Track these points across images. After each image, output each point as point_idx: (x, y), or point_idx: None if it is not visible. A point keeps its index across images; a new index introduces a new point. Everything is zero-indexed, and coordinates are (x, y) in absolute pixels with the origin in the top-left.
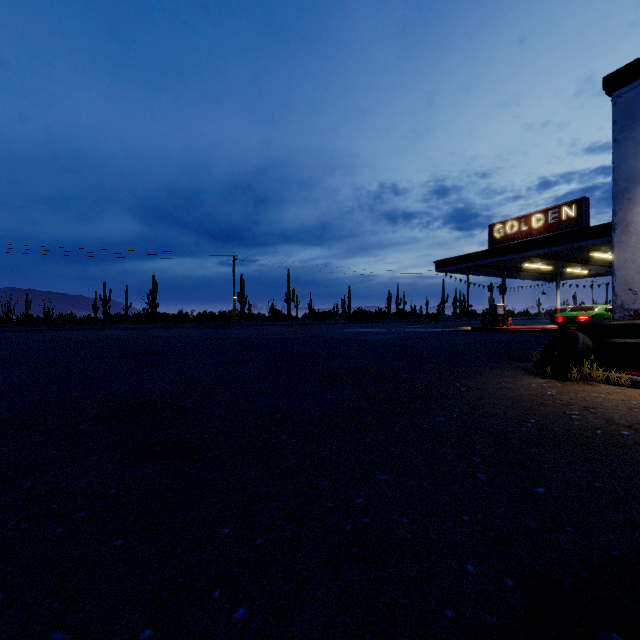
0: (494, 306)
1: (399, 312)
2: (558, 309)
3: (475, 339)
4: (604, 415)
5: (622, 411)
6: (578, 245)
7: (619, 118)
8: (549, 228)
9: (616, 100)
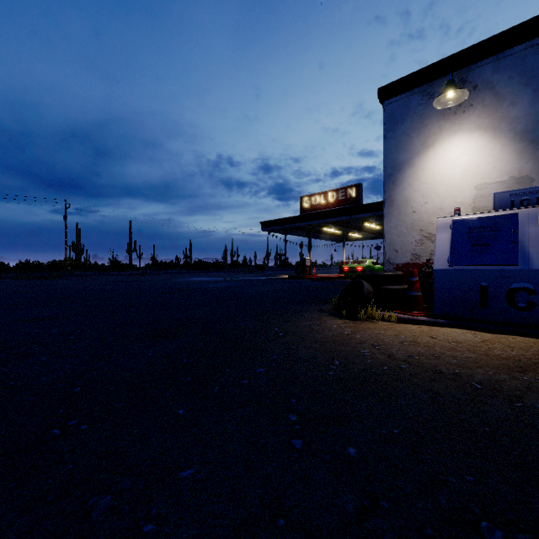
0: (304, 259)
1: (233, 263)
2: (344, 262)
3: (291, 285)
4: (386, 351)
5: (397, 346)
6: (357, 217)
7: (387, 121)
8: (339, 203)
9: (385, 107)
